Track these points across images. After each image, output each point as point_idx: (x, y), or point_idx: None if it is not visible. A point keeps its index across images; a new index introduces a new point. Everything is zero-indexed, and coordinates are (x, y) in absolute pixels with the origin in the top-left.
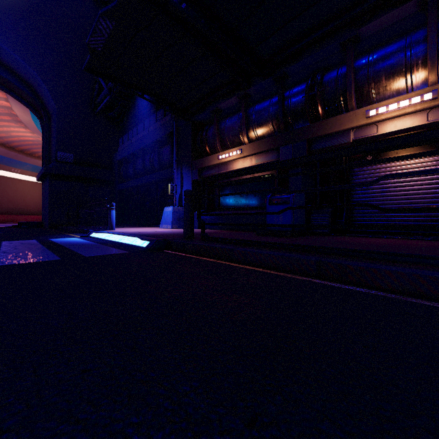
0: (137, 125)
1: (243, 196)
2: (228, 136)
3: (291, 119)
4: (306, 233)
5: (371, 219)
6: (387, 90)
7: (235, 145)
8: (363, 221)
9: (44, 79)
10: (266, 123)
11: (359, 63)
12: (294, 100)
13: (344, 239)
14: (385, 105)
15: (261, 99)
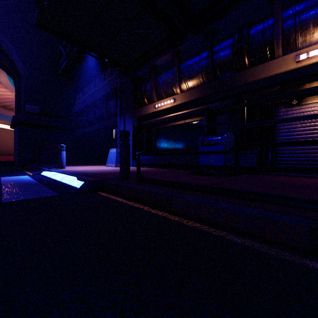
0: (90, 83)
1: (176, 139)
2: (163, 88)
3: (219, 70)
4: (236, 172)
5: (296, 159)
6: (314, 37)
7: (169, 96)
8: (287, 161)
9: (14, 46)
10: (196, 75)
11: (286, 13)
12: (222, 53)
13: (278, 178)
14: (316, 49)
15: (191, 57)
